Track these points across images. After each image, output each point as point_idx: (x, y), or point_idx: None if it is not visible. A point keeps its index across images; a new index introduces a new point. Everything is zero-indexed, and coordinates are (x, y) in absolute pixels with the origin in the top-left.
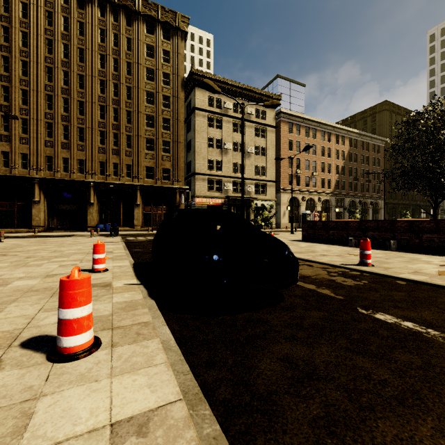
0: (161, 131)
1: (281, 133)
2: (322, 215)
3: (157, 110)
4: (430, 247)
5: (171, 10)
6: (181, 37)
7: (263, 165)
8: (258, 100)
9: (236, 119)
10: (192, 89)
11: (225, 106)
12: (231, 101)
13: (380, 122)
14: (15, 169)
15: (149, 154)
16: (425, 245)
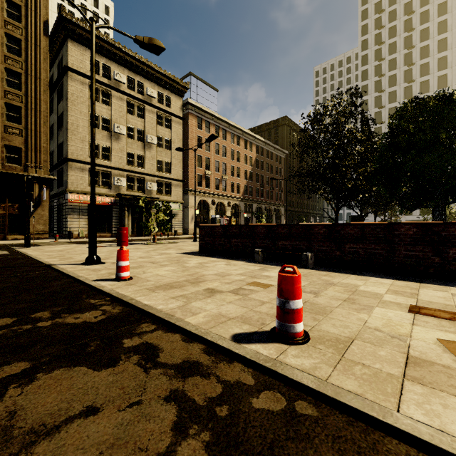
0: (3, 88)
1: (189, 127)
2: (232, 221)
3: None
4: (354, 262)
5: None
6: None
7: (167, 160)
8: (161, 82)
9: (132, 98)
10: (63, 41)
11: (116, 77)
12: (124, 73)
13: (282, 135)
14: None
15: None
16: (348, 259)
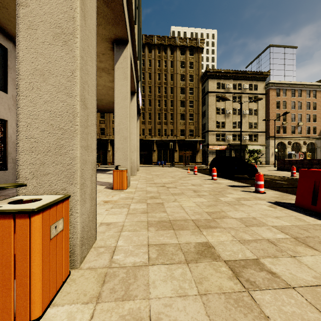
0: (188, 108)
1: (270, 97)
2: (307, 155)
3: (186, 97)
4: None
5: (194, 38)
6: (199, 51)
7: (255, 121)
8: (251, 78)
9: (235, 93)
10: (206, 80)
11: (227, 87)
12: (231, 82)
13: None
14: None
15: (182, 122)
16: None
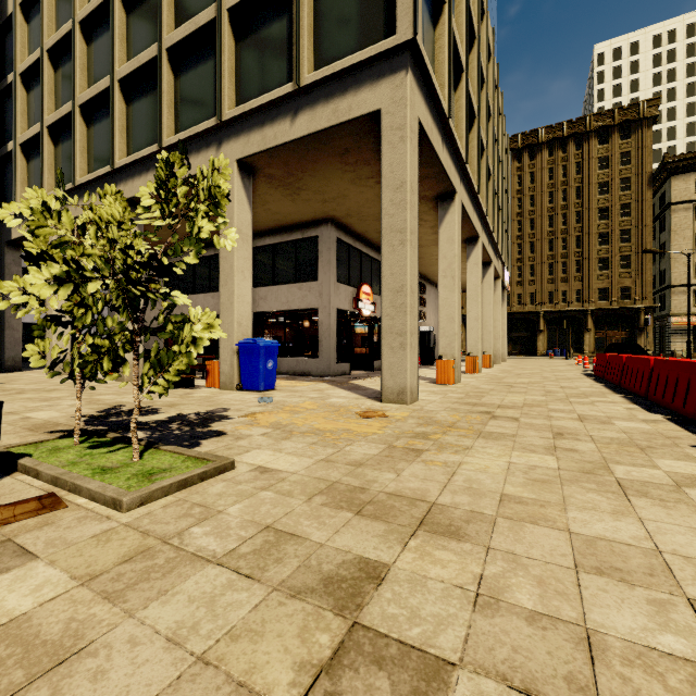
0: (618, 246)
1: None
2: None
3: (612, 225)
4: None
5: (631, 104)
6: (647, 125)
7: None
8: None
9: None
10: (666, 179)
11: None
12: None
13: None
14: None
15: (602, 275)
16: None
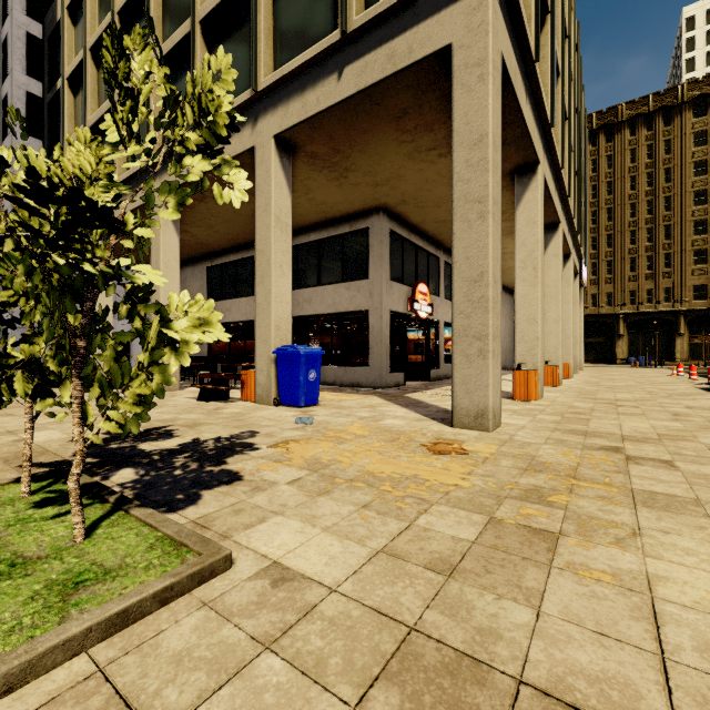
0: None
1: None
2: None
3: None
4: None
5: None
6: None
7: None
8: None
9: None
10: None
11: None
12: None
13: None
14: None
15: (699, 269)
16: None
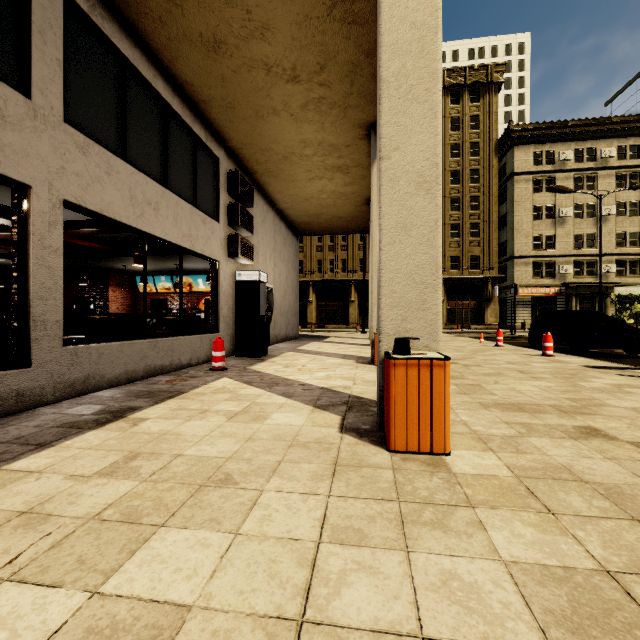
0: (468, 213)
1: None
2: None
3: (463, 190)
4: None
5: (481, 66)
6: (493, 91)
7: (633, 230)
8: (622, 132)
9: (580, 171)
10: (508, 149)
11: (561, 158)
12: (570, 148)
13: None
14: (338, 273)
15: (454, 242)
16: None
